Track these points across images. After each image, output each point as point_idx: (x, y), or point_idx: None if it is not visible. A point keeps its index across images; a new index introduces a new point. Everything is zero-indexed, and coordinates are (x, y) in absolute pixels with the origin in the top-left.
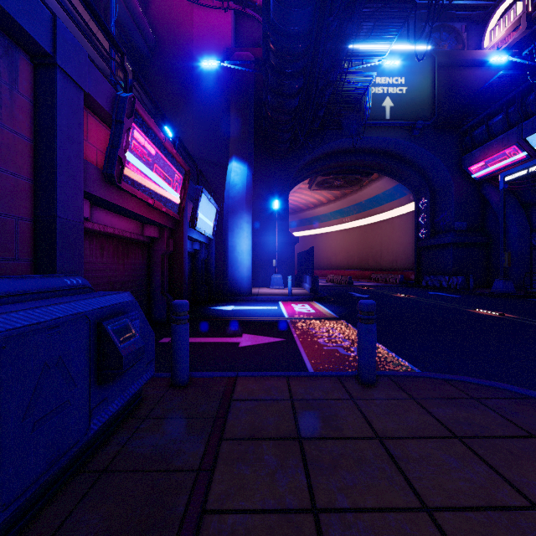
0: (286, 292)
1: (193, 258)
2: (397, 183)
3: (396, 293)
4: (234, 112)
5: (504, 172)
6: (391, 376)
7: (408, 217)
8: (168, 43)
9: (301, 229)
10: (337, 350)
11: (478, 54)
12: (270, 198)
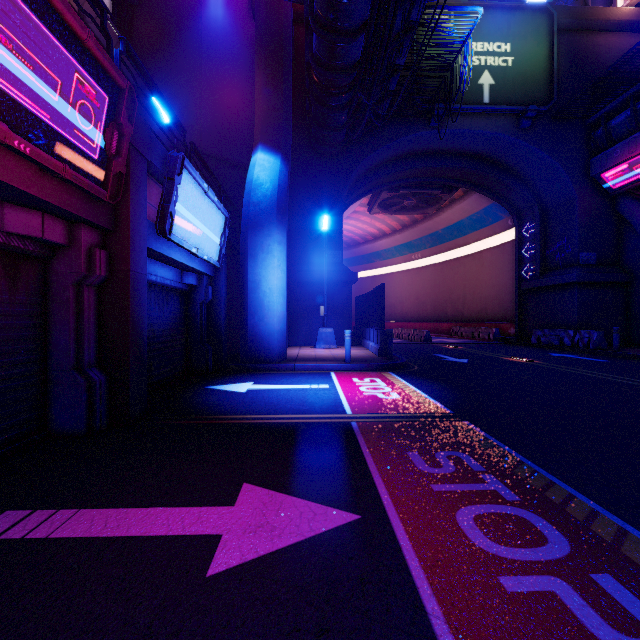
0: (341, 355)
1: (185, 300)
2: (490, 203)
3: (505, 355)
4: (260, 79)
5: None
6: None
7: (503, 249)
8: None
9: (356, 270)
10: (566, 607)
11: (614, 13)
12: (316, 217)
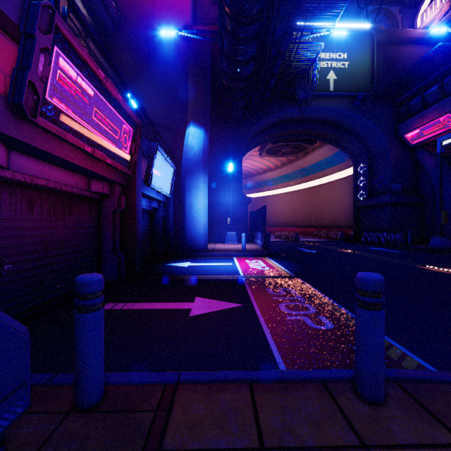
0: (240, 248)
1: (151, 216)
2: (338, 150)
3: (341, 248)
4: (191, 81)
5: (441, 136)
6: (398, 380)
7: (347, 180)
8: (132, 19)
9: (251, 192)
10: (304, 321)
11: (413, 33)
12: (225, 162)
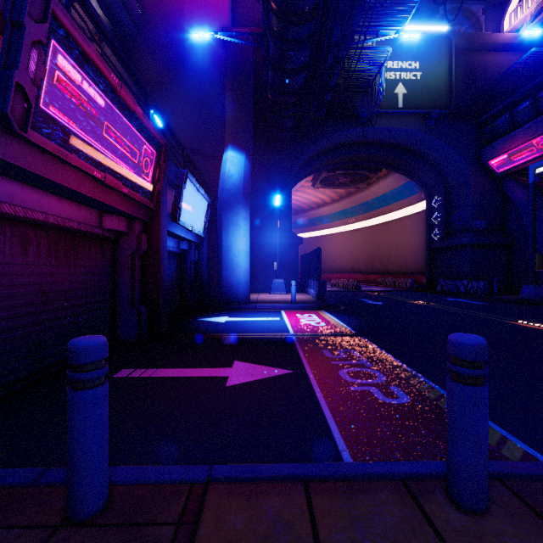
0: (289, 299)
1: (180, 260)
2: (407, 180)
3: (412, 299)
4: (230, 95)
5: (535, 163)
6: (503, 476)
7: (418, 217)
8: (157, 20)
9: (303, 231)
10: (371, 393)
11: (499, 37)
12: (270, 195)
